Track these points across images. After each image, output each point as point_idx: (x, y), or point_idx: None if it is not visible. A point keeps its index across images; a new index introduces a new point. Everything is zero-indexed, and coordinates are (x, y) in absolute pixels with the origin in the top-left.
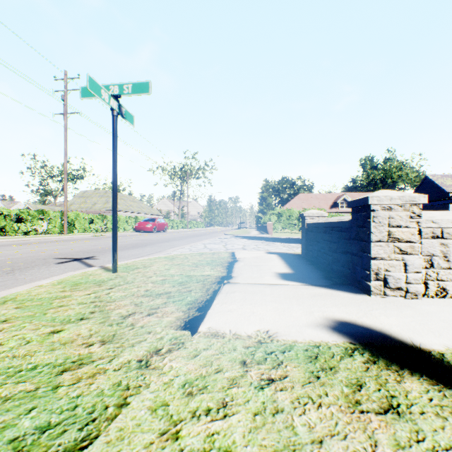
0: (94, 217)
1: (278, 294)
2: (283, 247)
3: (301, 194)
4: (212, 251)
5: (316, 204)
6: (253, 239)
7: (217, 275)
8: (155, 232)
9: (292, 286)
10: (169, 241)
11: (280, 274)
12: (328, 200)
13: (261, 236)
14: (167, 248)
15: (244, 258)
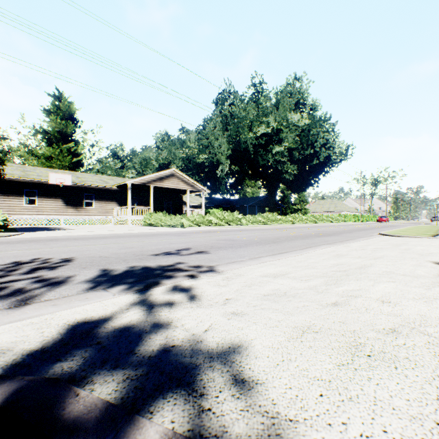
0: (361, 216)
1: None
2: None
3: None
4: None
5: None
6: None
7: None
8: (386, 222)
9: None
10: None
11: None
12: None
13: None
14: None
15: None
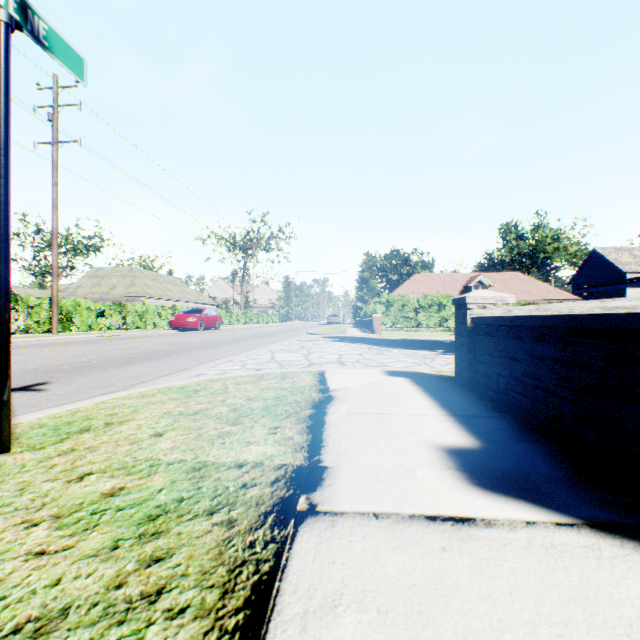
0: (105, 307)
1: (530, 634)
2: (407, 358)
3: (419, 274)
4: (283, 371)
5: (440, 289)
6: (353, 341)
7: (279, 465)
8: (201, 330)
9: (531, 537)
10: (215, 347)
11: (452, 454)
12: (456, 284)
13: (364, 337)
14: (202, 362)
15: (346, 389)
